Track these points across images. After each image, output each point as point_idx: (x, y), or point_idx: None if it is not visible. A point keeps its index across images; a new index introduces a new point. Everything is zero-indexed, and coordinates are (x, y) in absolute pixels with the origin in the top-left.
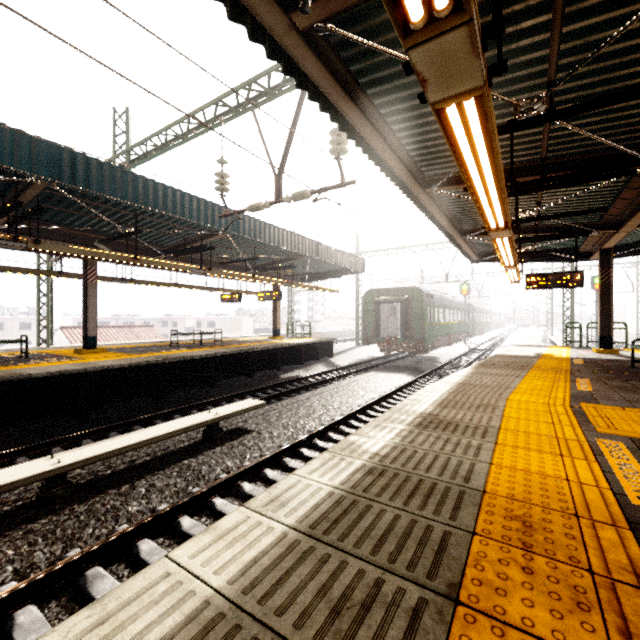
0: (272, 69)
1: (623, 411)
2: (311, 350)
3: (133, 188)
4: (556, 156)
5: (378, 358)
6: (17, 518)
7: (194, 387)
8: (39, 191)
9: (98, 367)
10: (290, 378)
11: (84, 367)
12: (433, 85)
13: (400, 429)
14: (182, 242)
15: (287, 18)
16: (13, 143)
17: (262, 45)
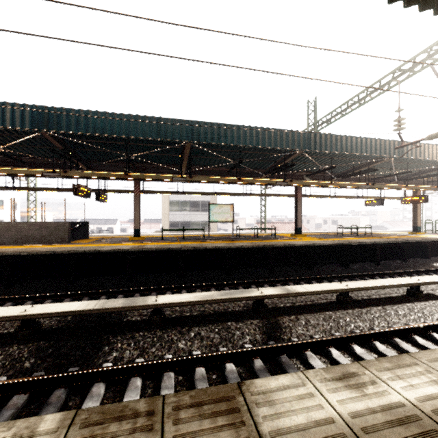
0: None
1: None
2: None
3: (340, 144)
4: None
5: None
6: (334, 306)
7: (364, 262)
8: (295, 156)
9: (319, 244)
10: None
11: (312, 243)
12: None
13: None
14: (350, 169)
15: None
16: (294, 137)
17: None
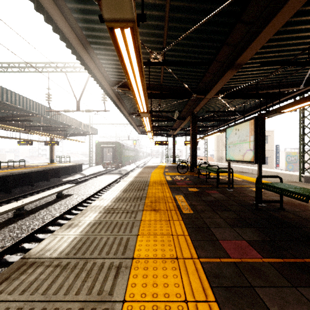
0: (77, 63)
1: (171, 173)
2: (72, 168)
3: (6, 95)
4: (161, 114)
5: (103, 171)
6: (14, 220)
7: (23, 186)
8: None
9: None
10: (68, 180)
11: None
12: (142, 116)
13: (132, 178)
14: (9, 115)
15: (110, 87)
16: None
17: (103, 90)
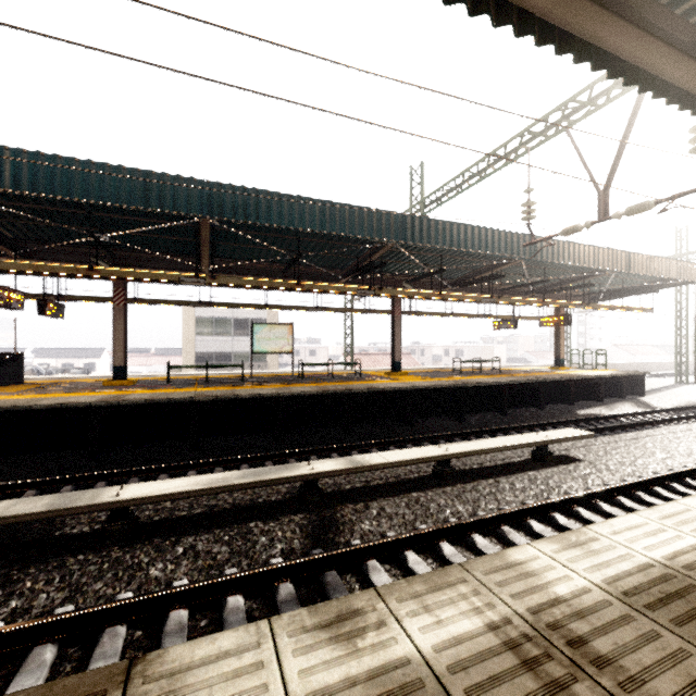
0: (597, 81)
1: None
2: (610, 385)
3: (449, 235)
4: None
5: None
6: (428, 482)
7: (486, 412)
8: (385, 251)
9: (420, 386)
10: (590, 415)
11: (411, 386)
12: None
13: None
14: (469, 273)
15: None
16: (381, 221)
17: (665, 98)
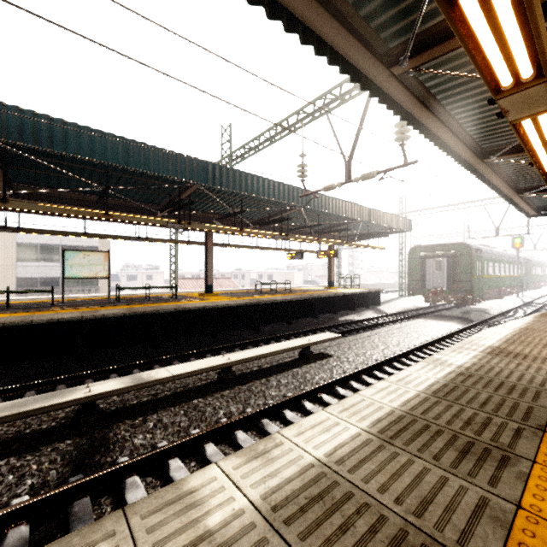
0: (344, 82)
1: None
2: (361, 299)
3: (245, 183)
4: None
5: (424, 308)
6: (212, 388)
7: (277, 323)
8: (192, 191)
9: (223, 305)
10: (347, 321)
11: (215, 304)
12: (513, 112)
13: (474, 354)
14: (266, 216)
15: (388, 71)
16: (185, 164)
17: (368, 91)
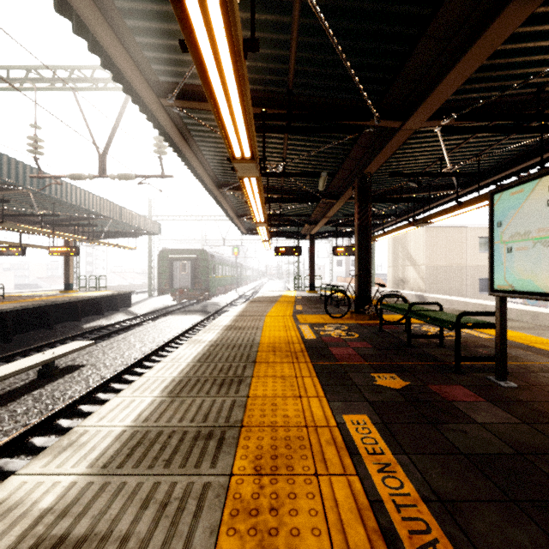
0: (98, 68)
1: (311, 315)
2: (110, 302)
3: None
4: (288, 186)
5: (172, 305)
6: None
7: None
8: None
9: None
10: (94, 327)
11: None
12: (240, 172)
13: (218, 332)
14: None
15: (158, 100)
16: None
17: (139, 107)
